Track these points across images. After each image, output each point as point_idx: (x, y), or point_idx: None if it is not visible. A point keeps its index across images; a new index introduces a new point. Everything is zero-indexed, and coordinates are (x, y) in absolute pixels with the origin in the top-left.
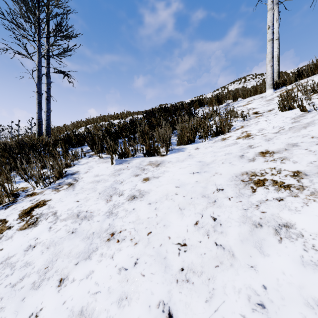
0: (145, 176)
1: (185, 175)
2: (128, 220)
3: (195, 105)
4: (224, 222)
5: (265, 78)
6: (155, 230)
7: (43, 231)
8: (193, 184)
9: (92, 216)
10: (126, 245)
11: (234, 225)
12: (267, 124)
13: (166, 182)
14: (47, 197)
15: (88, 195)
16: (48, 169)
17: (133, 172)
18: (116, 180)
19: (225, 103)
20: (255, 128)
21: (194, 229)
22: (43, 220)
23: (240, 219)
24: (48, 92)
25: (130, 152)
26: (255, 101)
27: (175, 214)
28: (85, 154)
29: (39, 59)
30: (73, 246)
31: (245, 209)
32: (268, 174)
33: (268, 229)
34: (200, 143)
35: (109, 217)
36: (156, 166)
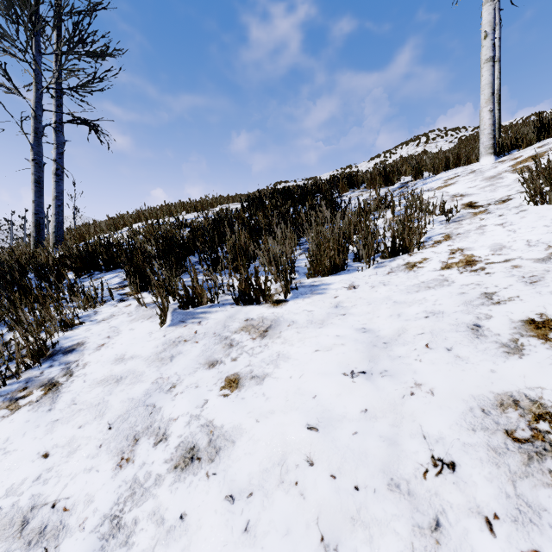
0: (231, 368)
1: (330, 380)
2: None
3: (341, 185)
4: None
5: (463, 135)
6: None
7: None
8: (356, 420)
9: (62, 531)
10: None
11: None
12: (509, 234)
13: (281, 400)
14: None
15: (79, 429)
16: (24, 332)
17: (205, 351)
18: (161, 378)
19: (398, 182)
20: (481, 242)
21: None
22: None
23: None
24: (60, 160)
25: (206, 294)
26: (461, 179)
27: None
28: (112, 294)
29: (38, 96)
30: None
31: None
32: None
33: None
34: (359, 273)
35: (104, 548)
36: (260, 335)
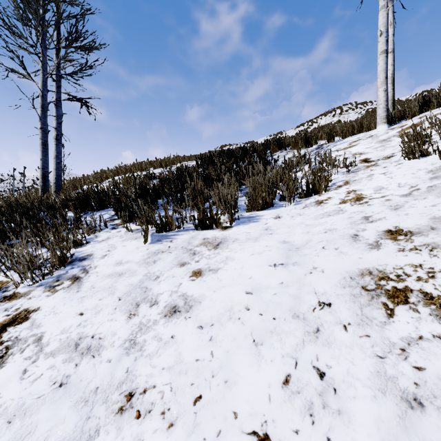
0: (195, 266)
1: (261, 269)
2: (162, 363)
3: (272, 147)
4: (341, 386)
5: (370, 108)
6: (209, 392)
7: (11, 379)
8: (276, 288)
9: (101, 347)
10: (153, 428)
11: (363, 397)
12: (388, 180)
13: (229, 281)
14: (34, 304)
15: (100, 301)
16: (47, 248)
17: (177, 257)
18: (149, 273)
19: (316, 145)
20: (369, 186)
21: (282, 397)
22: (17, 353)
23: (374, 382)
24: (59, 128)
25: (175, 223)
26: (362, 142)
27: (246, 356)
28: (106, 224)
29: (45, 80)
30: (56, 421)
31: (379, 357)
32: (411, 278)
33: (438, 418)
34: (283, 208)
35: (128, 352)
36: (214, 247)
